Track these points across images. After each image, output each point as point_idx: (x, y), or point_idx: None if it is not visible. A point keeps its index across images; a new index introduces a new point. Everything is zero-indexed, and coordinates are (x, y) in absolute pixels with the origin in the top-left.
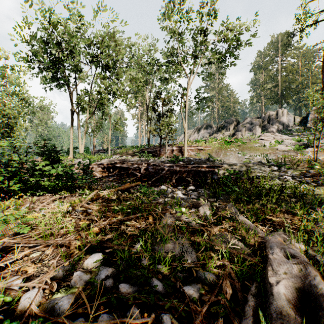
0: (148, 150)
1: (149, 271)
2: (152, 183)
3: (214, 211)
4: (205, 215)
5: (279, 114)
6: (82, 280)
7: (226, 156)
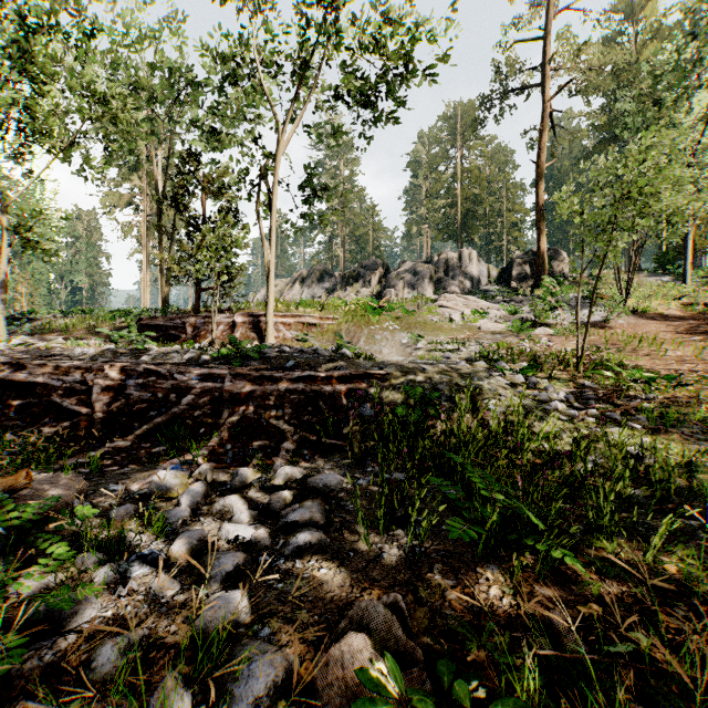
0: (156, 323)
1: None
2: (133, 447)
3: None
4: None
5: (465, 259)
6: None
7: (374, 343)
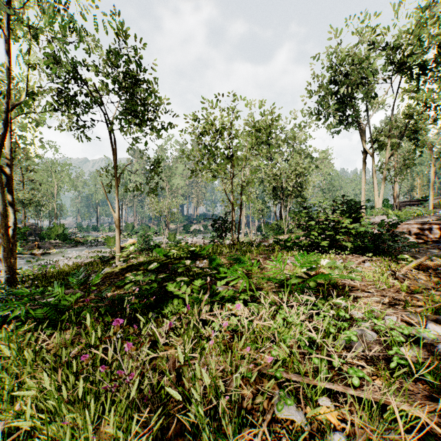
0: None
1: None
2: None
3: None
4: None
5: None
6: (439, 329)
7: None
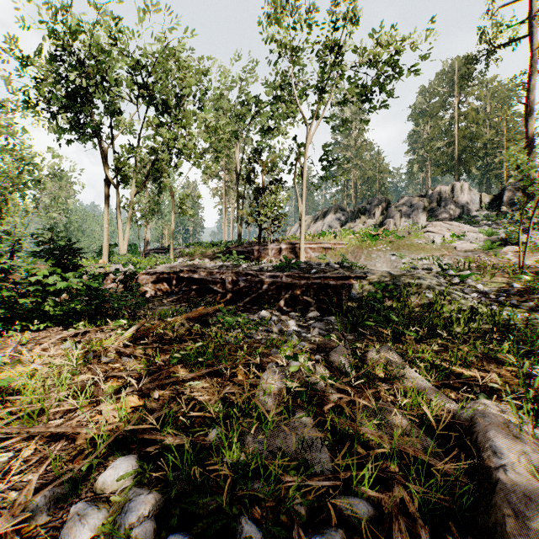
0: (238, 249)
1: (234, 495)
2: (244, 306)
3: (358, 359)
4: (342, 367)
5: (456, 191)
6: (87, 526)
7: (370, 260)
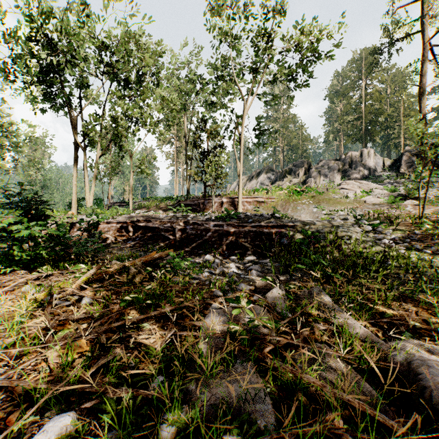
0: (186, 203)
1: None
2: (191, 251)
3: (292, 300)
4: (278, 307)
5: (364, 155)
6: None
7: (296, 211)
